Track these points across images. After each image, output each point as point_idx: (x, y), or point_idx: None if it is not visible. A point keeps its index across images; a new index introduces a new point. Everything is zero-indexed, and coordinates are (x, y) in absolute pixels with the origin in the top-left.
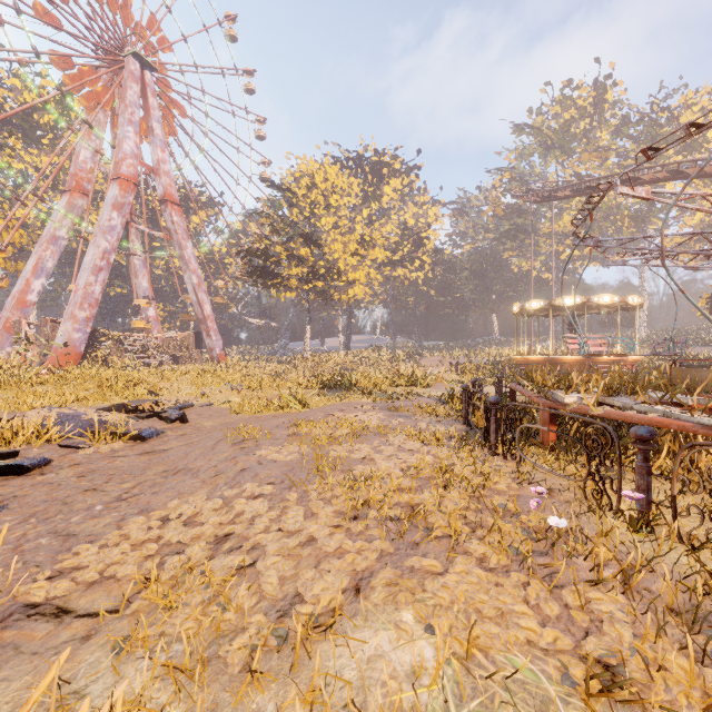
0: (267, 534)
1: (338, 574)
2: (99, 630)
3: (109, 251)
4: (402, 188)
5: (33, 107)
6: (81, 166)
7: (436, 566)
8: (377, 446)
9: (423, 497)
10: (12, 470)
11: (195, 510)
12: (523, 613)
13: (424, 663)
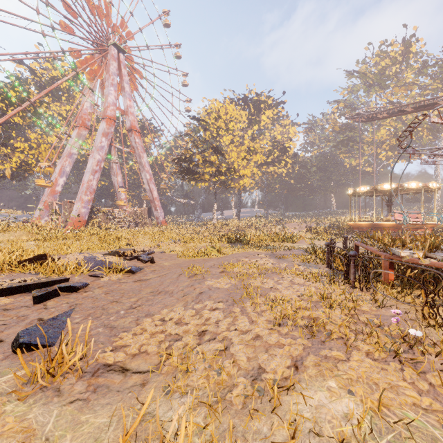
0: (229, 332)
1: (282, 357)
2: (148, 381)
3: (100, 161)
4: (272, 116)
5: (57, 78)
6: (85, 111)
7: (341, 356)
8: (277, 280)
9: (318, 313)
10: (70, 289)
11: (179, 315)
12: (405, 387)
13: (351, 411)
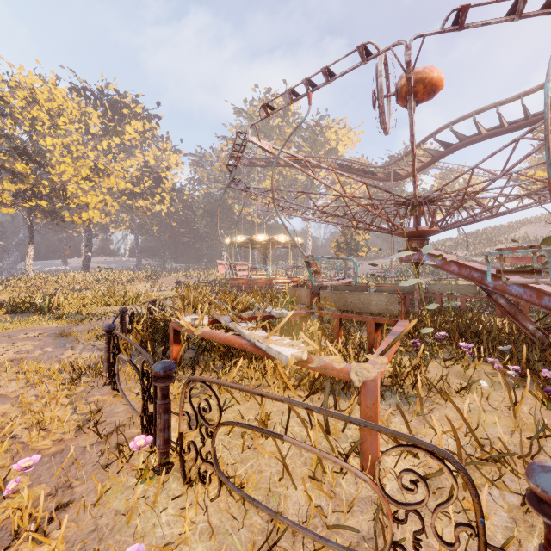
0: None
1: None
2: None
3: None
4: (144, 131)
5: None
6: None
7: None
8: None
9: None
10: None
11: None
12: None
13: None
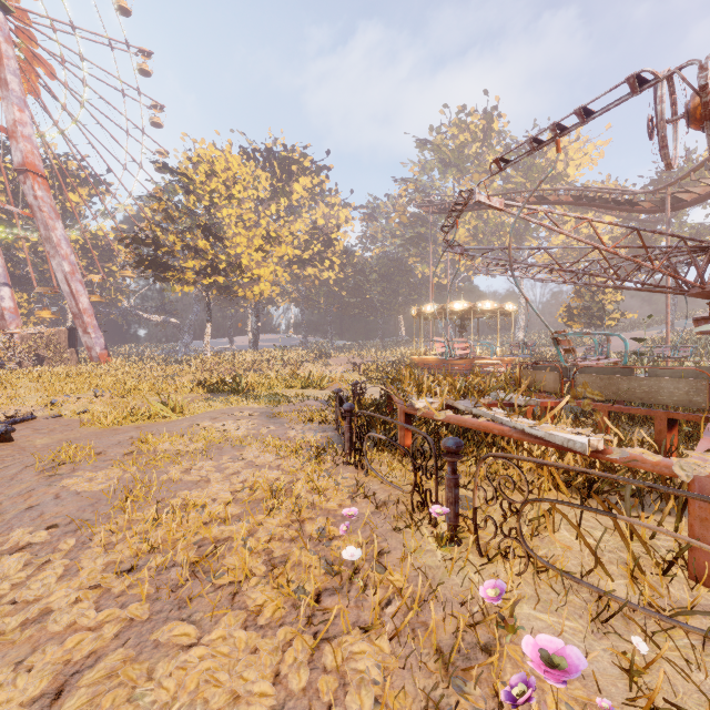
0: None
1: (42, 671)
2: None
3: None
4: (312, 187)
5: None
6: None
7: (190, 635)
8: (226, 462)
9: (235, 529)
10: None
11: None
12: (261, 694)
13: None
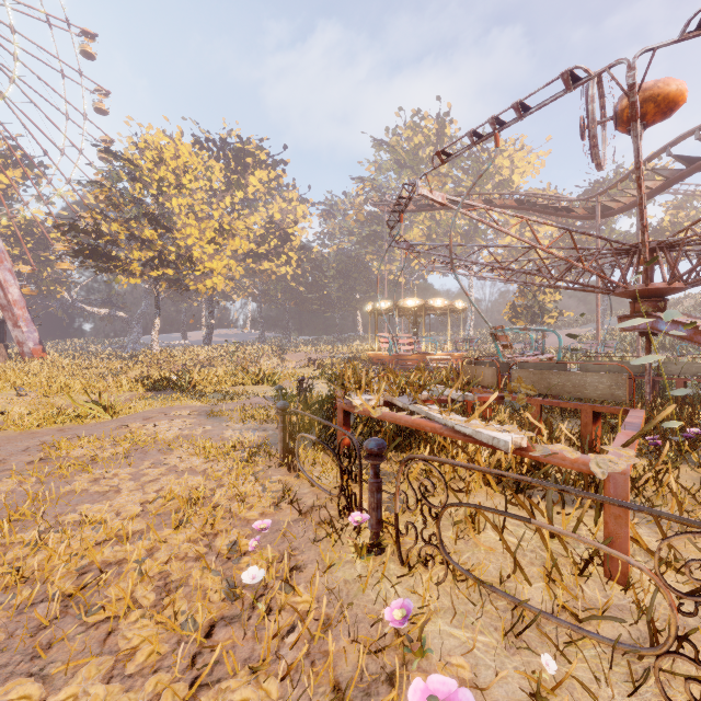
0: None
1: None
2: None
3: None
4: (268, 181)
5: None
6: None
7: (30, 697)
8: (147, 468)
9: (132, 549)
10: None
11: None
12: None
13: None
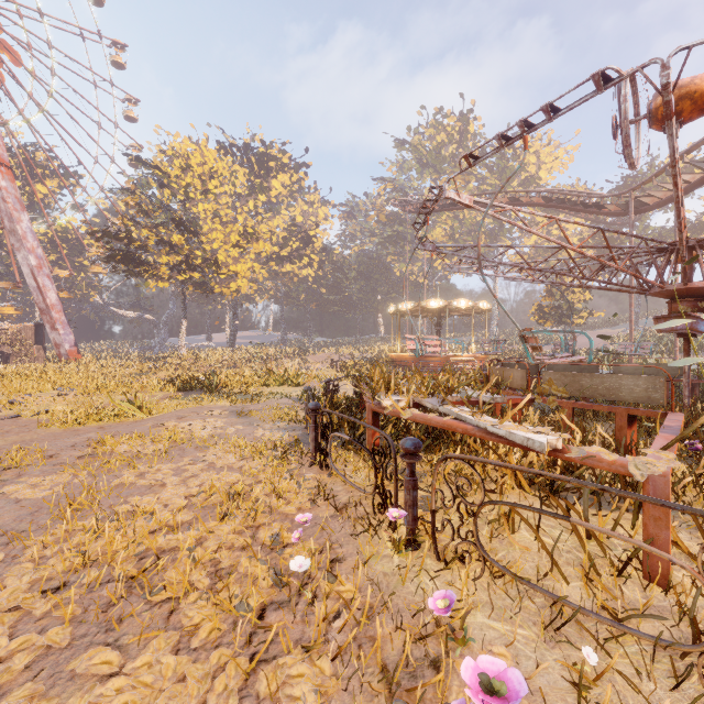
0: None
1: None
2: None
3: None
4: (291, 184)
5: None
6: None
7: (111, 663)
8: (186, 464)
9: (183, 538)
10: None
11: None
12: None
13: None
